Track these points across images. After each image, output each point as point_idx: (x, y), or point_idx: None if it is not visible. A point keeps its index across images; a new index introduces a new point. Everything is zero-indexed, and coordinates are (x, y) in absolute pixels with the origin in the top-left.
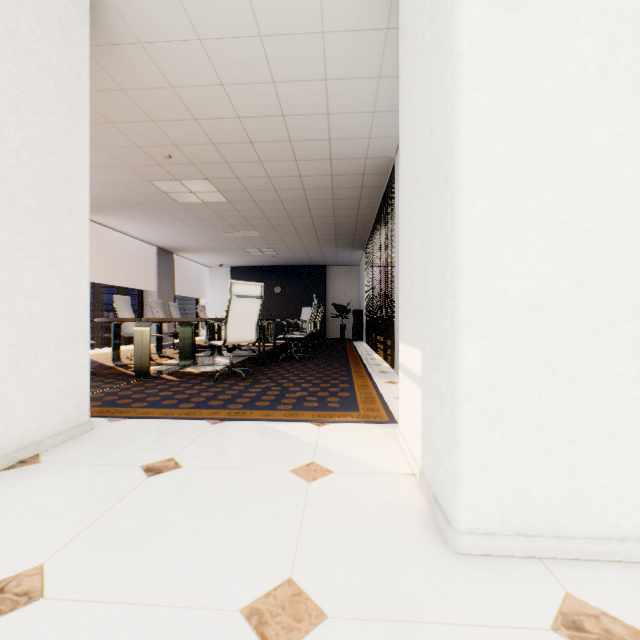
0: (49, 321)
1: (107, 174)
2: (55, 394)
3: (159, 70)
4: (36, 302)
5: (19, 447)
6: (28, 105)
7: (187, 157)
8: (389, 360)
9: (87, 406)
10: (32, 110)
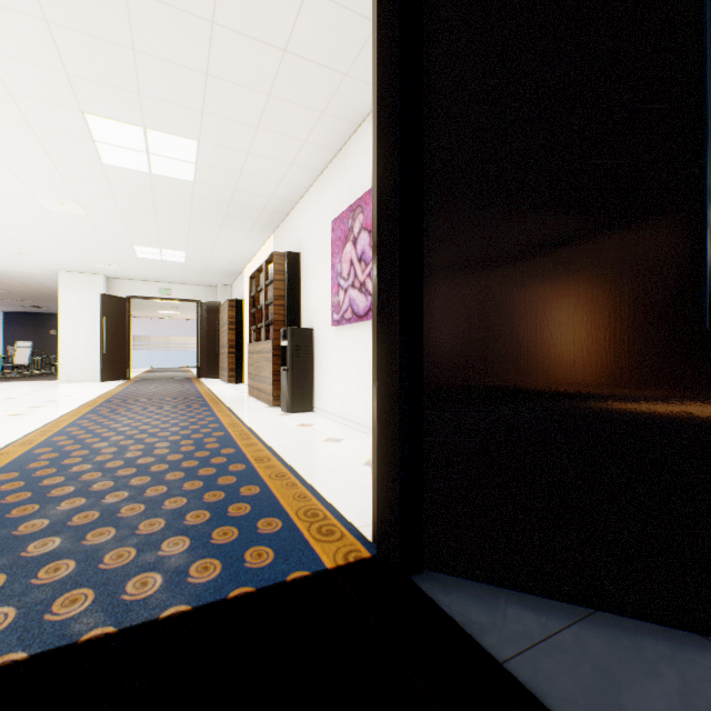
0: None
1: None
2: None
3: None
4: None
5: None
6: None
7: None
8: None
9: None
10: None
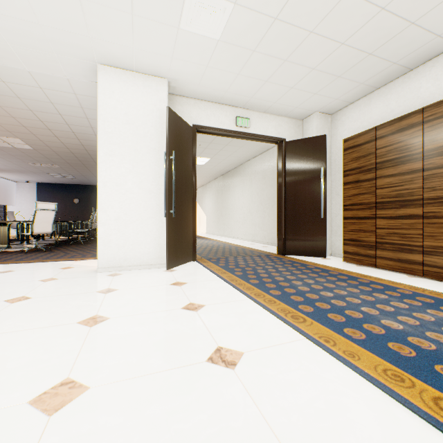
0: None
1: None
2: None
3: None
4: None
5: None
6: None
7: (5, 128)
8: None
9: None
10: None
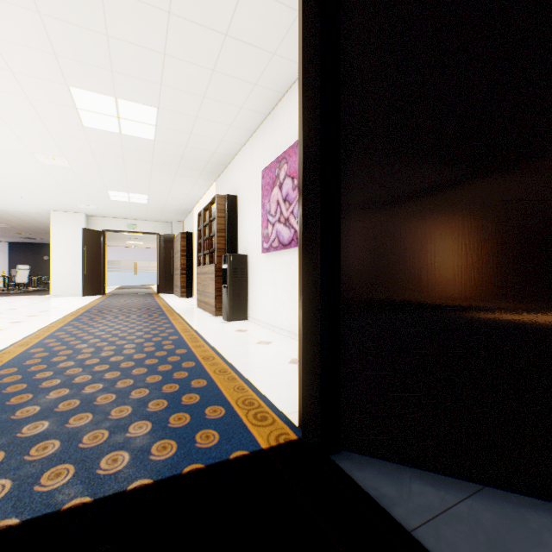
0: None
1: None
2: None
3: None
4: None
5: None
6: None
7: None
8: None
9: None
10: None
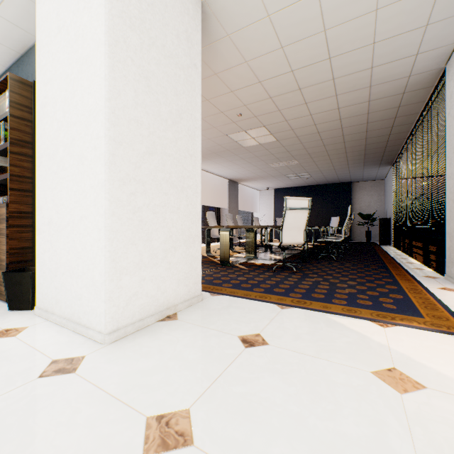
0: (181, 227)
1: (203, 135)
2: (183, 275)
3: (238, 51)
4: (174, 215)
5: (166, 307)
6: (171, 90)
7: (251, 112)
8: (433, 265)
9: (199, 284)
10: (172, 93)
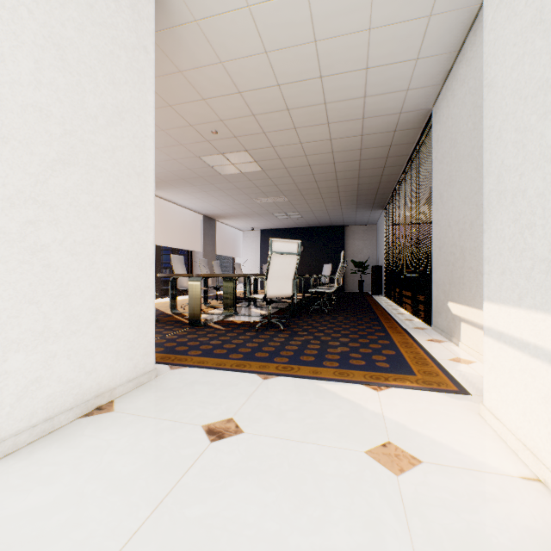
0: (121, 276)
1: (166, 154)
2: (126, 344)
3: (210, 46)
4: (110, 258)
5: (96, 394)
6: (104, 75)
7: (230, 131)
8: (421, 316)
9: (152, 355)
10: (107, 79)
